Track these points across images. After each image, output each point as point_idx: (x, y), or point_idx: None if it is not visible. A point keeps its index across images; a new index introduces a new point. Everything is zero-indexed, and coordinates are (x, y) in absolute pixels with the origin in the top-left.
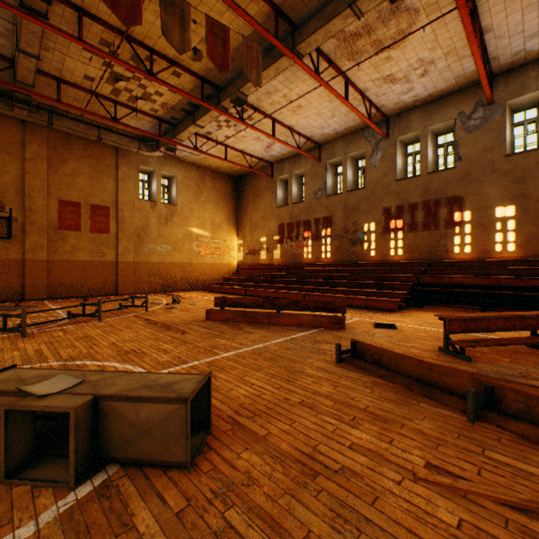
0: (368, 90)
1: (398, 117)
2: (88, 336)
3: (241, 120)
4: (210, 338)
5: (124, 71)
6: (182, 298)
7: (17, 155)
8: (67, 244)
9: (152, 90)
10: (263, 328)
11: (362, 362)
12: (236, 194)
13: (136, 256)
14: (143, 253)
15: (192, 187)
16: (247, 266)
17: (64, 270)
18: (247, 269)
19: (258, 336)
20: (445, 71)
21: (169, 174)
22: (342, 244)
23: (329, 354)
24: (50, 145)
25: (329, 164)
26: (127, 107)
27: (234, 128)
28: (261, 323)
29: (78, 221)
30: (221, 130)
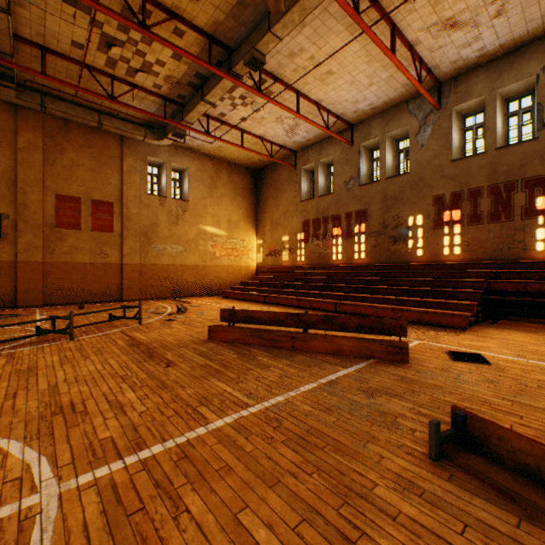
0: (419, 43)
1: (455, 81)
2: (32, 368)
3: (258, 91)
4: (203, 377)
5: (116, 31)
6: (191, 306)
7: (8, 144)
8: (66, 244)
9: (151, 58)
10: (284, 358)
11: (491, 467)
12: (255, 189)
13: (143, 257)
14: (151, 255)
15: (206, 181)
16: (267, 269)
17: (62, 273)
18: (266, 272)
19: (276, 375)
20: (530, 5)
21: (181, 167)
22: (379, 242)
23: (407, 431)
24: (46, 133)
25: (363, 148)
26: (126, 83)
27: (251, 107)
28: (282, 348)
29: (78, 219)
30: (236, 111)
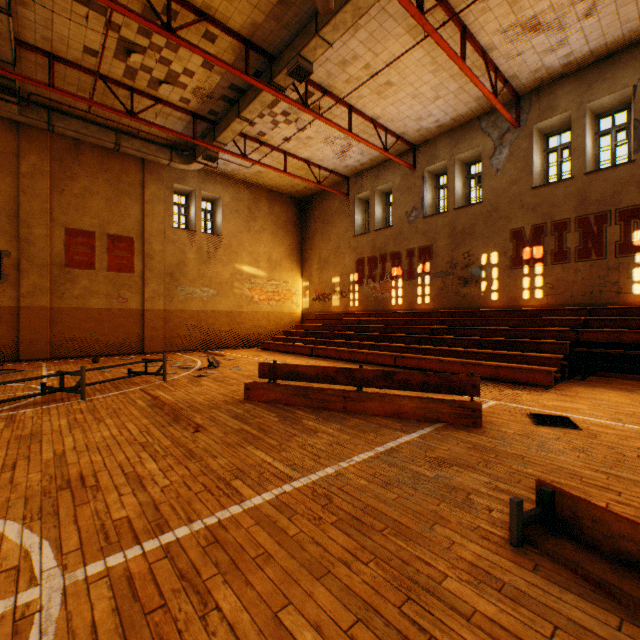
0: (494, 48)
1: (536, 94)
2: (35, 434)
3: (303, 106)
4: (238, 444)
5: (136, 35)
6: (224, 359)
7: (10, 169)
8: (77, 287)
9: (178, 67)
10: (334, 422)
11: (585, 554)
12: (300, 222)
13: (168, 302)
14: (178, 299)
15: (242, 212)
16: (314, 316)
17: (73, 321)
18: (314, 320)
19: (325, 442)
20: (625, 3)
21: (213, 196)
22: (447, 284)
23: (483, 510)
24: (54, 156)
25: (428, 173)
26: (148, 97)
27: (295, 125)
28: (332, 410)
29: (92, 257)
30: (278, 129)
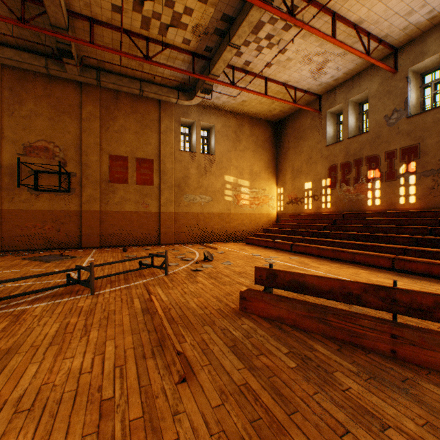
0: None
1: None
2: (11, 350)
3: (289, 16)
4: None
5: None
6: (217, 252)
7: (76, 116)
8: (116, 196)
9: (180, 7)
10: (397, 390)
11: None
12: (275, 141)
13: (176, 207)
14: (183, 204)
15: (230, 136)
16: (287, 216)
17: (114, 221)
18: (288, 220)
19: None
20: None
21: (208, 125)
22: None
23: None
24: (102, 104)
25: (412, 73)
26: (159, 44)
27: (277, 47)
28: (368, 349)
29: (126, 175)
30: (261, 55)
